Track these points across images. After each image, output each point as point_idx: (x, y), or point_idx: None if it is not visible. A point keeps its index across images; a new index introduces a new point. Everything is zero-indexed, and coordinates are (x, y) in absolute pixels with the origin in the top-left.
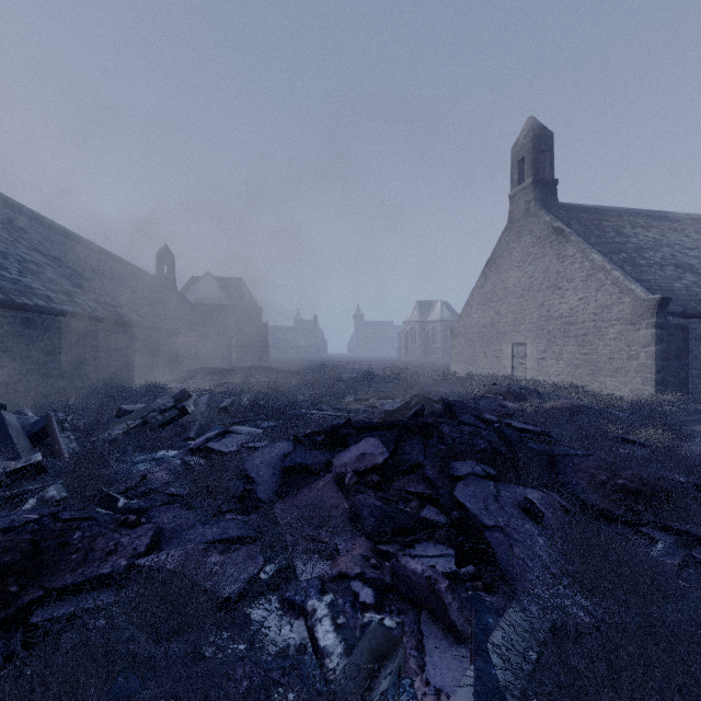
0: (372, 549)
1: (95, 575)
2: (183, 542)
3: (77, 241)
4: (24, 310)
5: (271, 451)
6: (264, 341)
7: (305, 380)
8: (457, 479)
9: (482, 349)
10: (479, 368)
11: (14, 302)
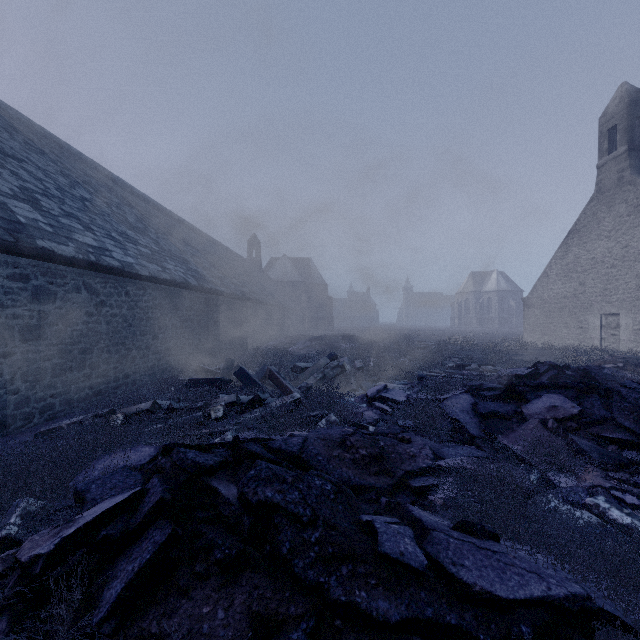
0: (605, 473)
1: (421, 467)
2: (449, 455)
3: (202, 236)
4: (206, 292)
5: (458, 401)
6: (329, 312)
7: (387, 347)
8: None
9: (562, 320)
10: (558, 338)
11: (203, 287)
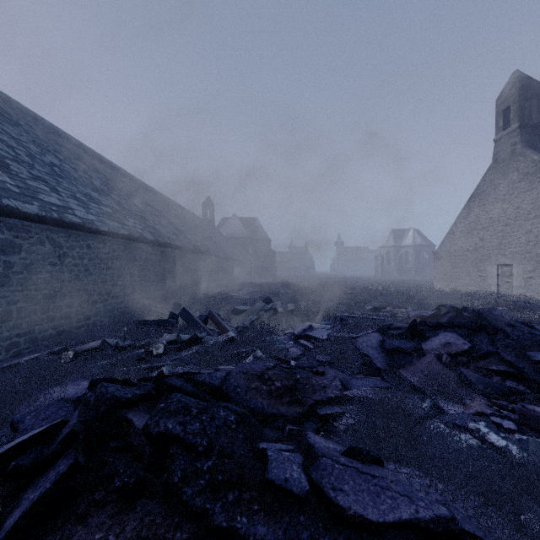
0: (488, 401)
1: (330, 397)
2: (356, 386)
3: (163, 198)
4: (161, 246)
5: (368, 338)
6: (273, 263)
7: (319, 292)
8: (536, 362)
9: (465, 270)
10: (462, 285)
11: (158, 241)
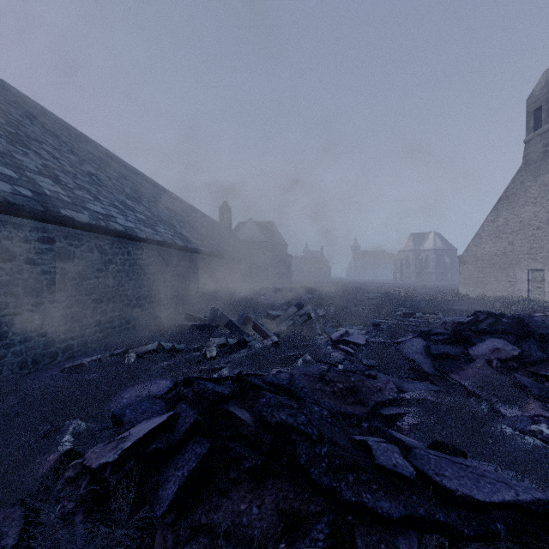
0: (544, 405)
1: (388, 398)
2: (410, 389)
3: (183, 204)
4: (190, 251)
5: (412, 344)
6: (289, 267)
7: (342, 298)
8: None
9: (493, 275)
10: (489, 291)
11: (188, 247)
